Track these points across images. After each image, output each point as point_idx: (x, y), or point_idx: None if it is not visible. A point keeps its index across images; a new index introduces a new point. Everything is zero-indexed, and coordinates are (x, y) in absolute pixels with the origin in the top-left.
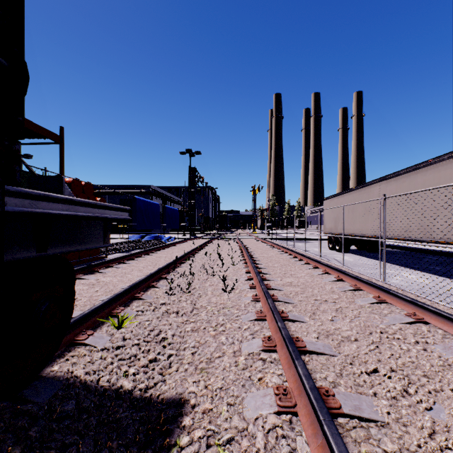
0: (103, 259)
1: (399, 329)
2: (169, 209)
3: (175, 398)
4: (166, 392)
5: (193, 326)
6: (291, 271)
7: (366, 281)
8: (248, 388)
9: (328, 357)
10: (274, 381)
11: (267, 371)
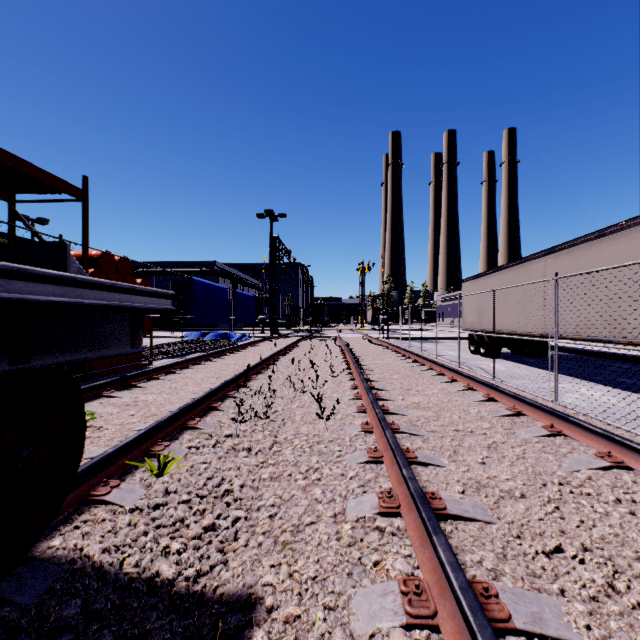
0: (146, 367)
1: (588, 478)
2: (241, 296)
3: (241, 595)
4: (228, 583)
5: (273, 471)
6: (417, 386)
7: (531, 402)
8: (358, 579)
9: (482, 525)
10: (400, 568)
11: (387, 549)
